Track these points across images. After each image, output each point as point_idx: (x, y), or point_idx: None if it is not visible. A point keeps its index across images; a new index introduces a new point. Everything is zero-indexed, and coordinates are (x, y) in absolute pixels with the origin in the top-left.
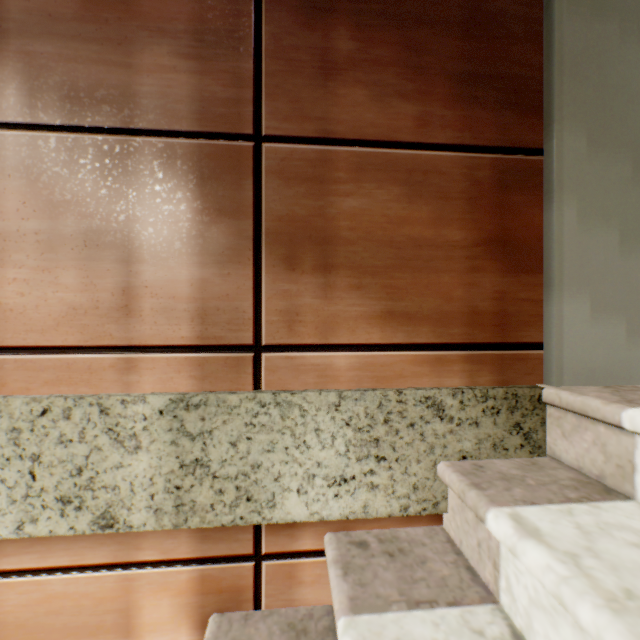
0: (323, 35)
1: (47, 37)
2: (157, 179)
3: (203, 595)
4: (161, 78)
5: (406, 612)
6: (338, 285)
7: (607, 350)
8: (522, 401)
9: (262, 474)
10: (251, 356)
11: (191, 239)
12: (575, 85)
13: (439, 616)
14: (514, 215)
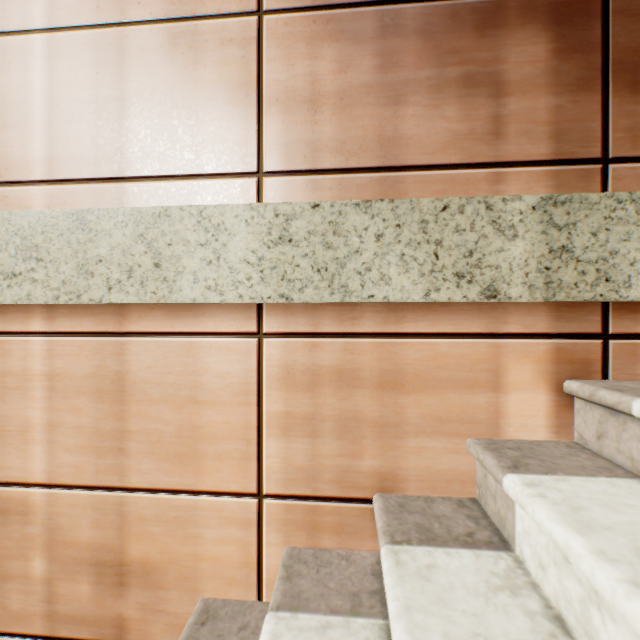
0: None
1: None
2: (519, 29)
3: (557, 364)
4: None
5: None
6: None
7: None
8: None
9: (618, 260)
10: (598, 168)
11: (547, 74)
12: None
13: None
14: None
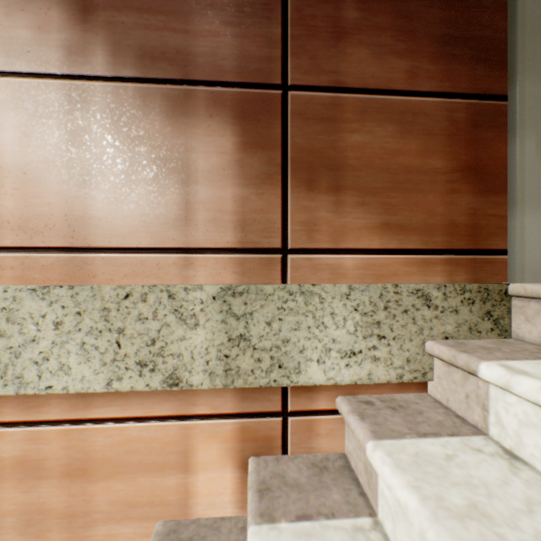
0: (335, 7)
1: (126, 10)
2: (208, 119)
3: (243, 442)
4: (211, 41)
5: (418, 439)
6: (346, 202)
7: None
8: (492, 294)
9: (290, 347)
10: (279, 257)
11: (234, 166)
12: (534, 44)
13: (444, 441)
14: (484, 148)
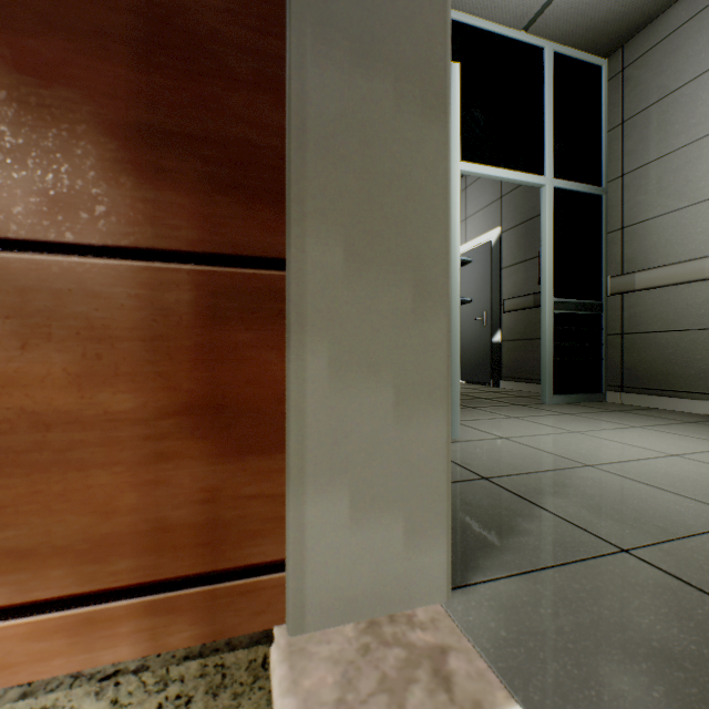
0: None
1: None
2: None
3: None
4: None
5: None
6: None
7: (377, 564)
8: (235, 672)
9: None
10: None
11: None
12: (326, 167)
13: None
14: (236, 363)
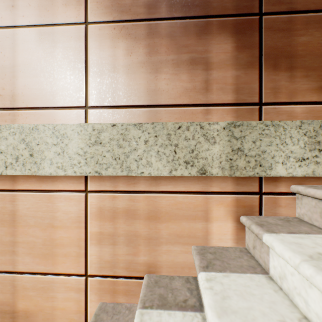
0: None
1: None
2: (218, 35)
3: (237, 207)
4: None
5: None
6: (296, 76)
7: None
8: None
9: (266, 155)
10: (257, 107)
11: (232, 59)
12: None
13: None
14: None
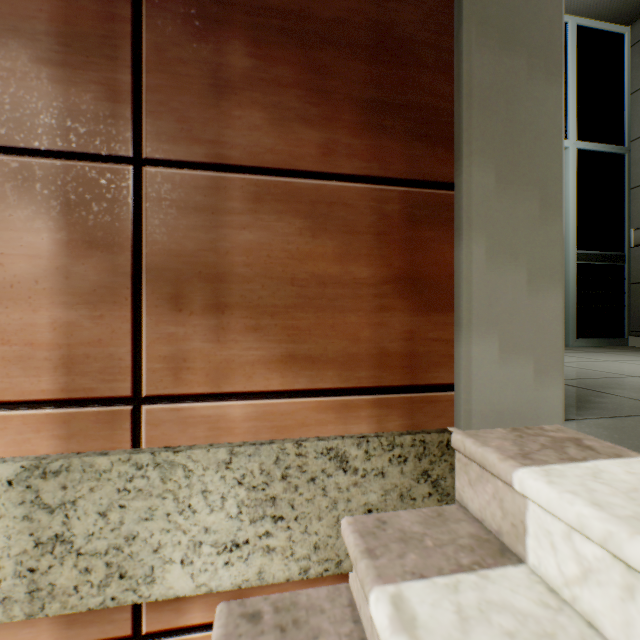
0: (215, 49)
1: None
2: (10, 205)
3: None
4: (15, 86)
5: None
6: (233, 327)
7: (515, 391)
8: (430, 447)
9: (139, 546)
10: (129, 409)
11: (54, 275)
12: (484, 119)
13: None
14: (424, 251)
